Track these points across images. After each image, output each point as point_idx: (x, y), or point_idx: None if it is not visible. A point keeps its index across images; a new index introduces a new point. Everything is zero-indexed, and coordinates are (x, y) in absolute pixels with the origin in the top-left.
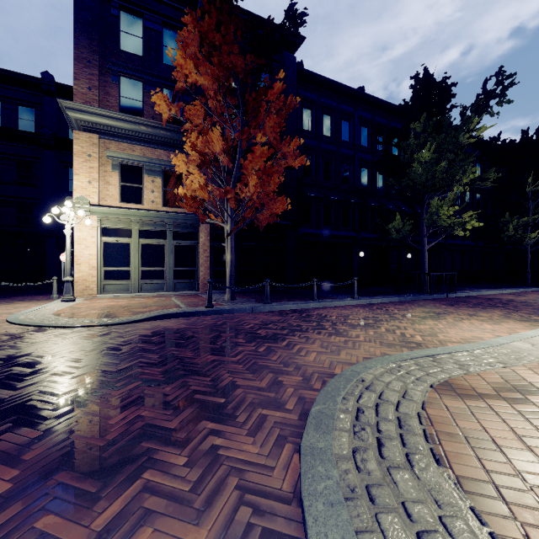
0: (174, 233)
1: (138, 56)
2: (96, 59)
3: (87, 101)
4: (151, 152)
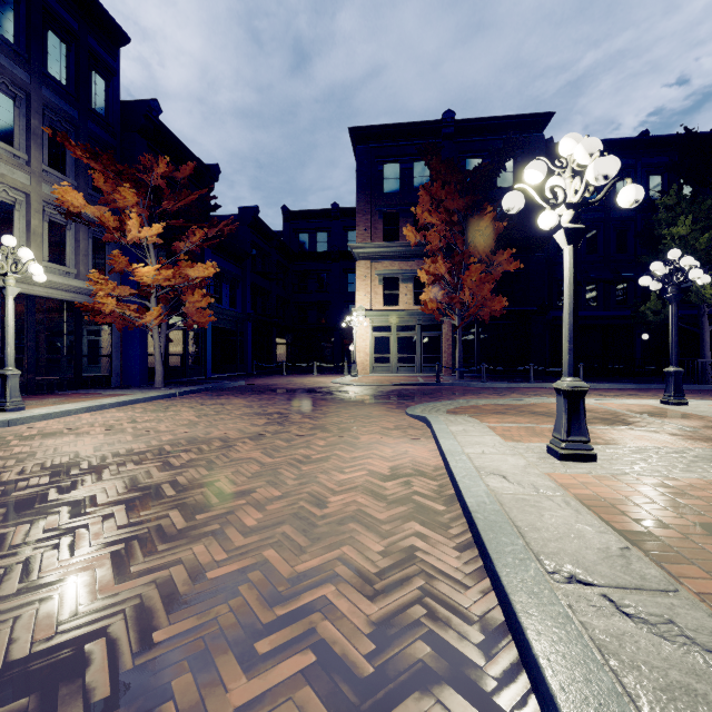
0: (422, 326)
1: (396, 193)
2: (369, 208)
3: (364, 239)
4: (405, 265)
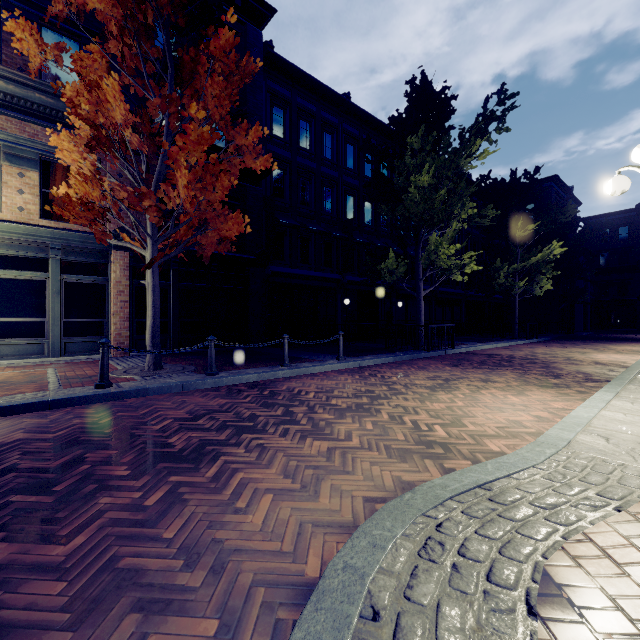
0: (64, 263)
1: None
2: None
3: None
4: (17, 127)
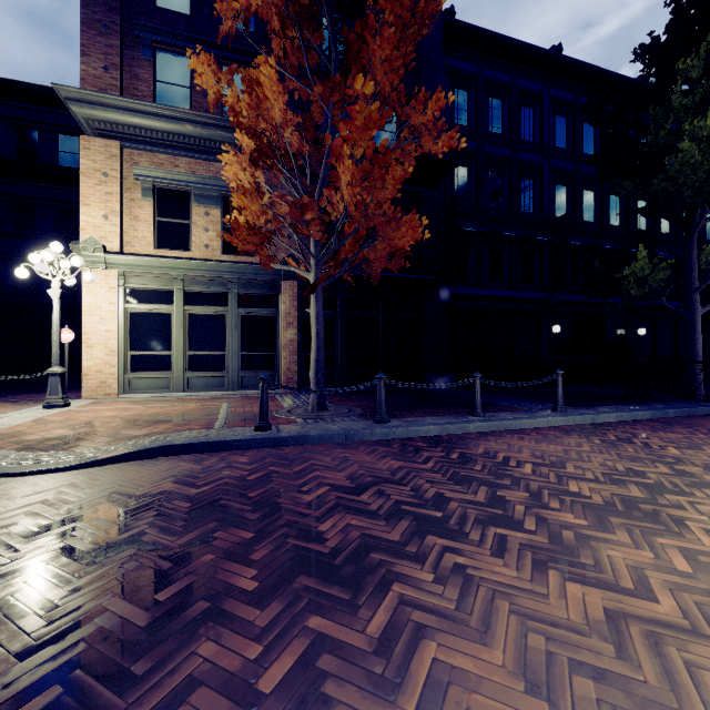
0: (241, 297)
1: (183, 14)
2: (116, 21)
3: (101, 89)
4: (203, 168)
